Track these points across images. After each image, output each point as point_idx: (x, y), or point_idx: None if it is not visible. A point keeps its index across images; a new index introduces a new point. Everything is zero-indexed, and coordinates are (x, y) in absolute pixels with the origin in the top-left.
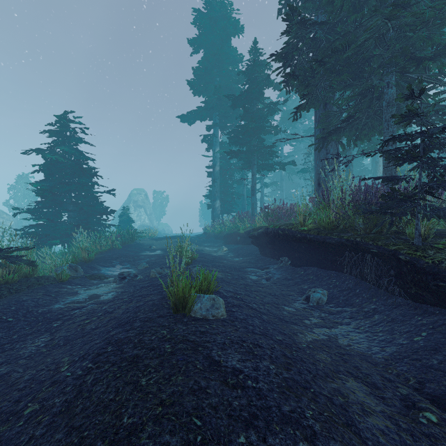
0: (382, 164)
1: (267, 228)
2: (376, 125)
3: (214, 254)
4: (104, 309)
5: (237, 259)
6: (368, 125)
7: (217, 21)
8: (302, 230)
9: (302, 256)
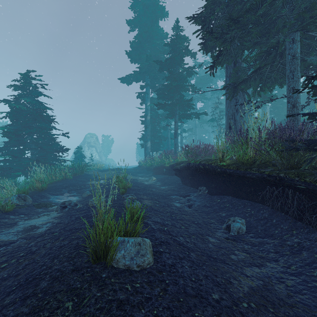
0: (287, 108)
1: (189, 163)
2: (278, 78)
3: (146, 183)
4: (29, 247)
5: (163, 187)
6: (272, 78)
7: (148, 7)
8: (222, 165)
9: (218, 187)
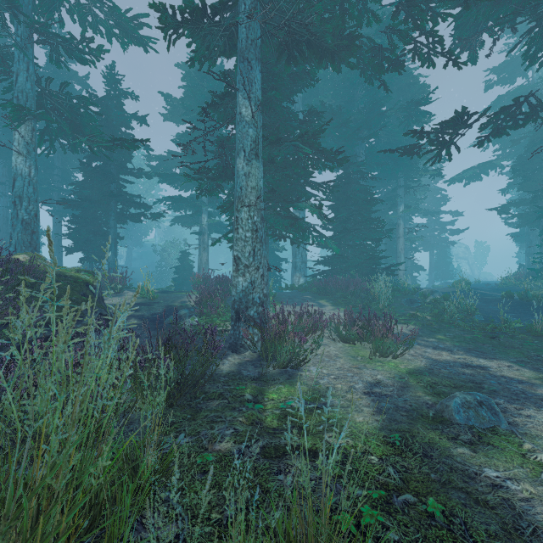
0: None
1: None
2: None
3: None
4: None
5: None
6: None
7: None
8: None
9: None
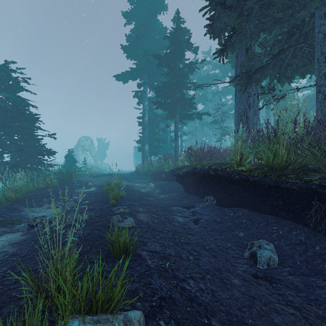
0: (318, 100)
1: (194, 167)
2: (300, 66)
3: (143, 190)
4: None
5: (163, 196)
6: (293, 65)
7: None
8: (241, 170)
9: (230, 197)
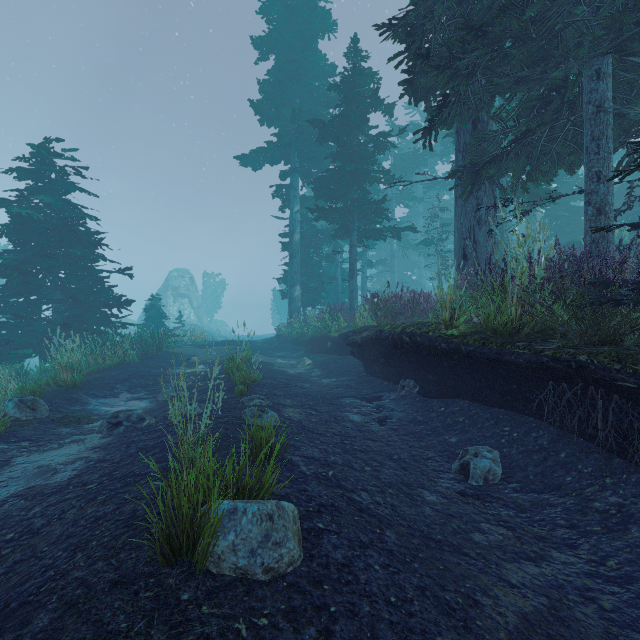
0: (586, 216)
1: (379, 330)
2: (565, 154)
3: (291, 371)
4: (28, 518)
5: (327, 381)
6: (552, 154)
7: (296, 12)
8: (450, 335)
9: (440, 380)
